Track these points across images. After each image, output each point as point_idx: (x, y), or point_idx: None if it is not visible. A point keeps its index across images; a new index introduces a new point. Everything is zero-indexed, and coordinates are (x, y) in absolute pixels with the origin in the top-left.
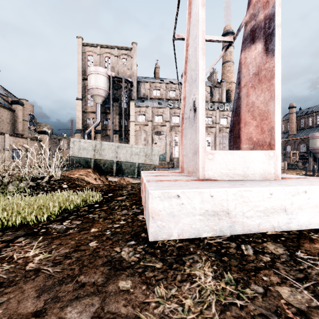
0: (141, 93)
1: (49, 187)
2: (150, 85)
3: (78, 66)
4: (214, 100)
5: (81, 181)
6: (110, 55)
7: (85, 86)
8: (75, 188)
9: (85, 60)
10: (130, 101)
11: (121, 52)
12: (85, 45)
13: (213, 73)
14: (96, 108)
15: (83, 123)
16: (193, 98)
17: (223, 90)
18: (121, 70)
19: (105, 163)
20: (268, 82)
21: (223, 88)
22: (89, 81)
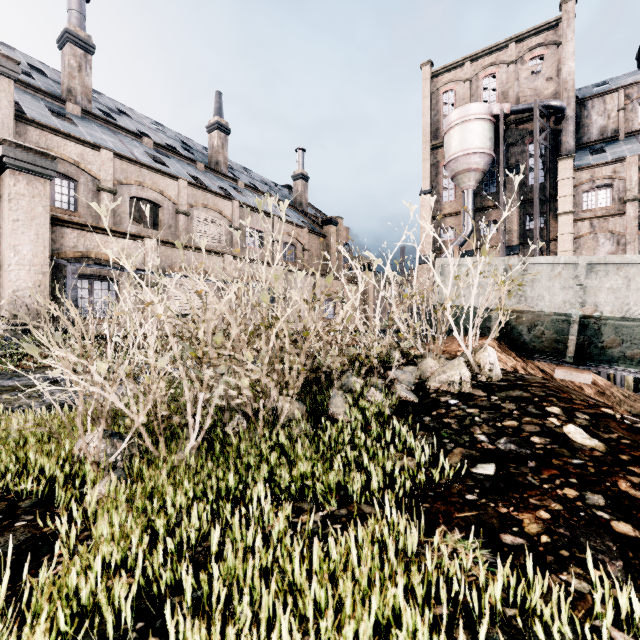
0: (593, 129)
1: (488, 425)
2: (626, 95)
3: (423, 125)
4: None
5: (578, 394)
6: (496, 67)
7: (437, 163)
8: None
9: (437, 107)
10: (559, 159)
11: (527, 45)
12: (437, 74)
13: None
14: (464, 201)
15: (434, 242)
16: None
17: None
18: (527, 91)
19: (535, 322)
20: None
21: None
22: (448, 146)
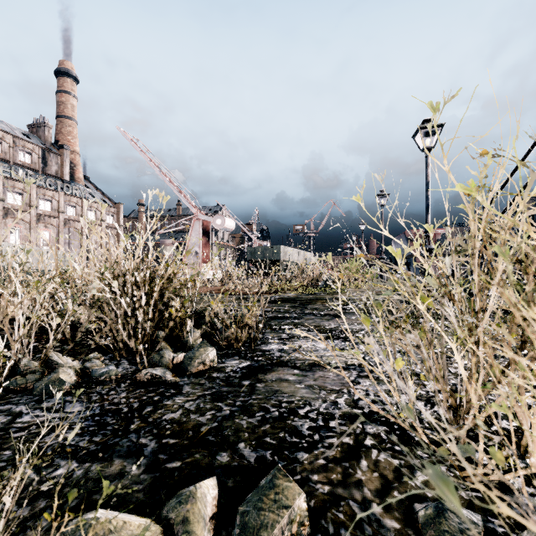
0: None
1: None
2: None
3: None
4: (49, 172)
5: None
6: None
7: None
8: None
9: None
10: None
11: None
12: None
13: (43, 124)
14: None
15: None
16: (195, 249)
17: (65, 161)
18: None
19: None
20: (209, 248)
21: (66, 159)
22: None
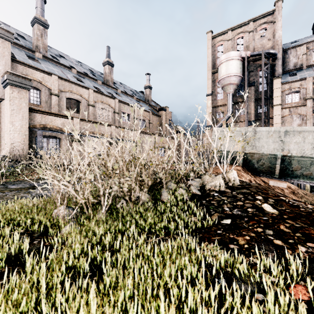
0: (290, 64)
1: (230, 204)
2: (306, 47)
3: (208, 62)
4: None
5: (273, 191)
6: (243, 33)
7: (214, 80)
8: (311, 222)
9: (214, 53)
10: (274, 78)
11: (258, 23)
12: (214, 37)
13: None
14: (227, 99)
15: (213, 119)
16: None
17: None
18: (258, 45)
19: (260, 158)
20: None
21: None
22: (220, 72)
